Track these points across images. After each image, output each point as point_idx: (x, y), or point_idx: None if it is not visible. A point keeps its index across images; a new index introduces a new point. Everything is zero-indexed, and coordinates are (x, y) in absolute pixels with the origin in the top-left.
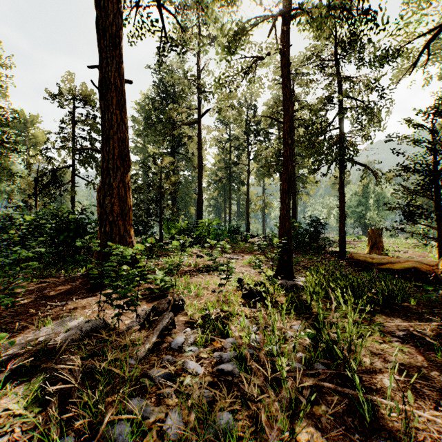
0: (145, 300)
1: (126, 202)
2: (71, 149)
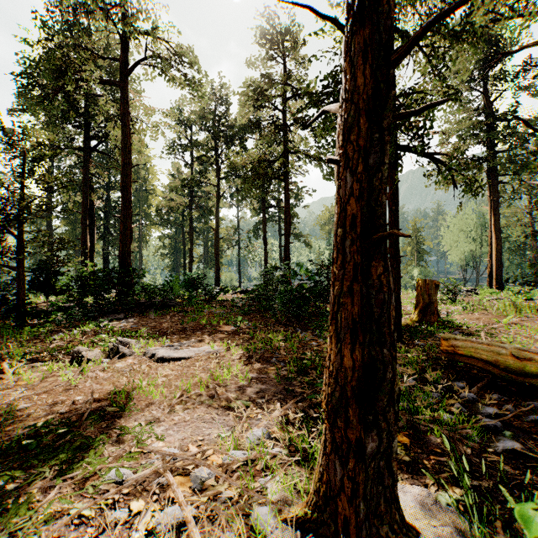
0: None
1: None
2: None
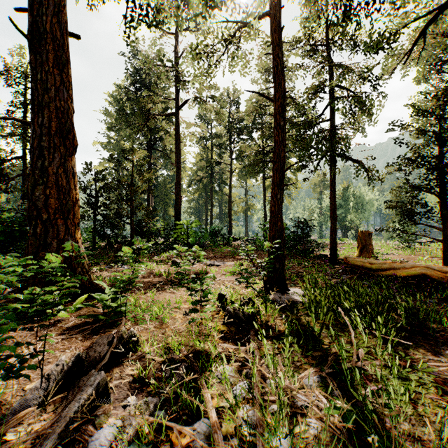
0: (81, 334)
1: (68, 194)
2: (21, 137)
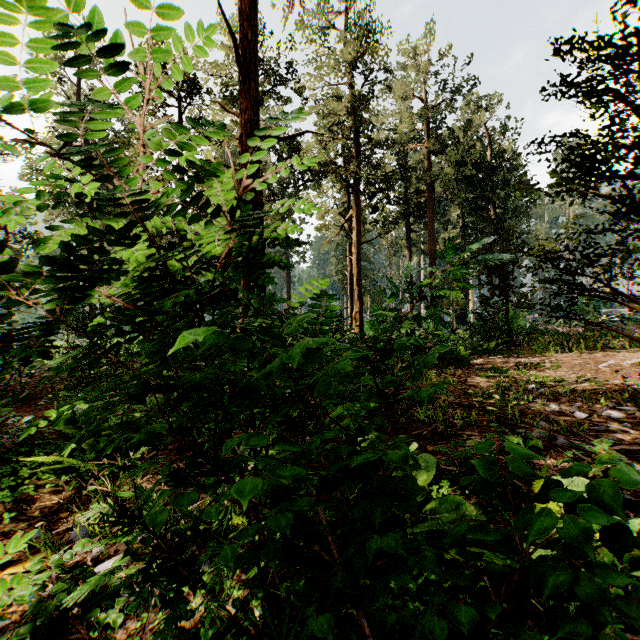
0: None
1: None
2: None
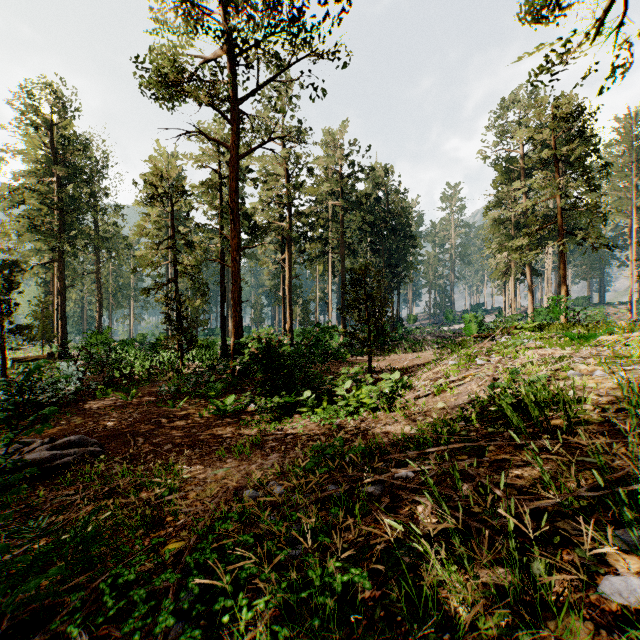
0: None
1: None
2: None
